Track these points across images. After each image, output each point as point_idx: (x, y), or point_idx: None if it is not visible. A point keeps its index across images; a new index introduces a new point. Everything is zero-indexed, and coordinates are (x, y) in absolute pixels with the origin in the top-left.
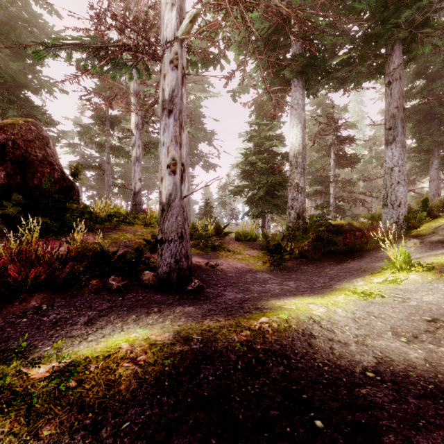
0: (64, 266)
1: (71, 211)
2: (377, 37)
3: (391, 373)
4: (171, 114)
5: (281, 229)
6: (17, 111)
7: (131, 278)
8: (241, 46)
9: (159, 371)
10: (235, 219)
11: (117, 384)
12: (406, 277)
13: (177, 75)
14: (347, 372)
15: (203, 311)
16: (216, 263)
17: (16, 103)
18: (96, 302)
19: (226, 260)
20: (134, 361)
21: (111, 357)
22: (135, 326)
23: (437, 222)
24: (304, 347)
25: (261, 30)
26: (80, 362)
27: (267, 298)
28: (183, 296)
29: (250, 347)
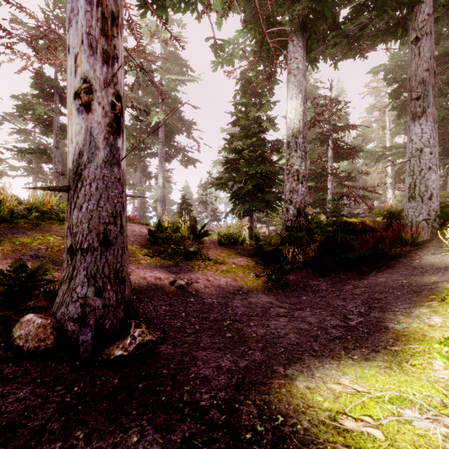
0: None
1: None
2: None
3: None
4: None
5: (267, 231)
6: None
7: None
8: None
9: None
10: (217, 220)
11: None
12: None
13: None
14: None
15: None
16: (187, 282)
17: None
18: None
19: (204, 274)
20: None
21: None
22: None
23: None
24: None
25: None
26: None
27: (283, 368)
28: (95, 382)
29: None
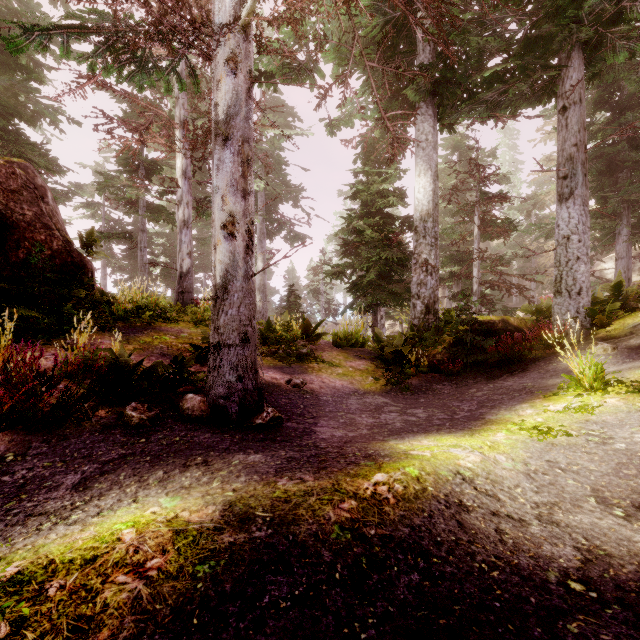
0: (50, 388)
1: (76, 300)
2: (544, 42)
3: (614, 584)
4: (229, 144)
5: (400, 330)
6: (2, 150)
7: (165, 406)
8: (342, 52)
9: (183, 592)
10: (333, 315)
11: (95, 627)
12: (600, 402)
13: (240, 80)
14: (535, 581)
15: (279, 461)
16: (302, 381)
17: (1, 138)
18: (100, 448)
19: (319, 376)
20: (140, 569)
21: (96, 562)
22: (159, 491)
23: (636, 317)
24: (452, 531)
25: (371, 28)
26: (35, 574)
27: (383, 437)
28: (248, 435)
29: (358, 532)
